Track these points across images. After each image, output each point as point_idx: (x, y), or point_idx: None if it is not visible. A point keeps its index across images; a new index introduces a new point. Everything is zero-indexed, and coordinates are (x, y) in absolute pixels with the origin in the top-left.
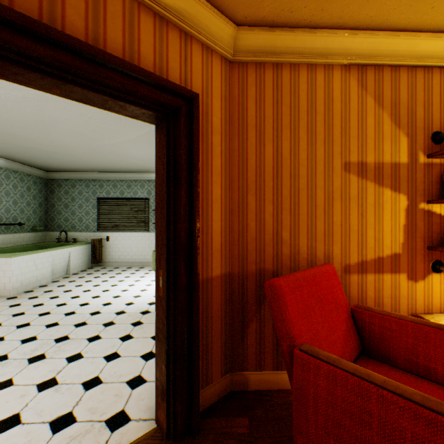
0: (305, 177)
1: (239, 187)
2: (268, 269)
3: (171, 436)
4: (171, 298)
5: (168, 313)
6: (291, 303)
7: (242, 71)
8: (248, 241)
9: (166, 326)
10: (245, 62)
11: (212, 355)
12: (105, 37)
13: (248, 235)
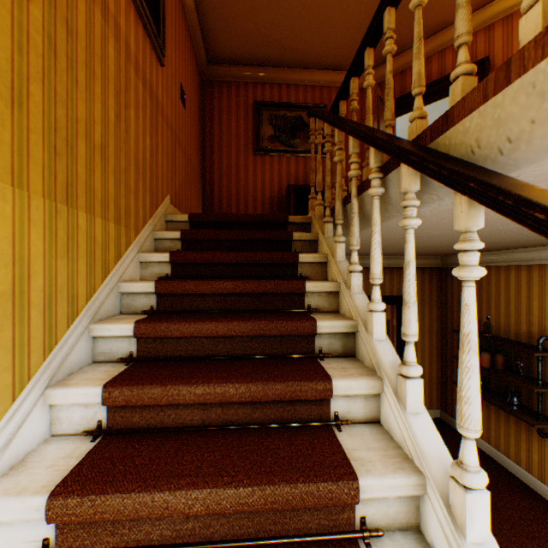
0: None
1: None
2: None
3: None
4: None
5: None
6: None
7: None
8: None
9: None
10: None
11: None
12: (444, 71)
13: None
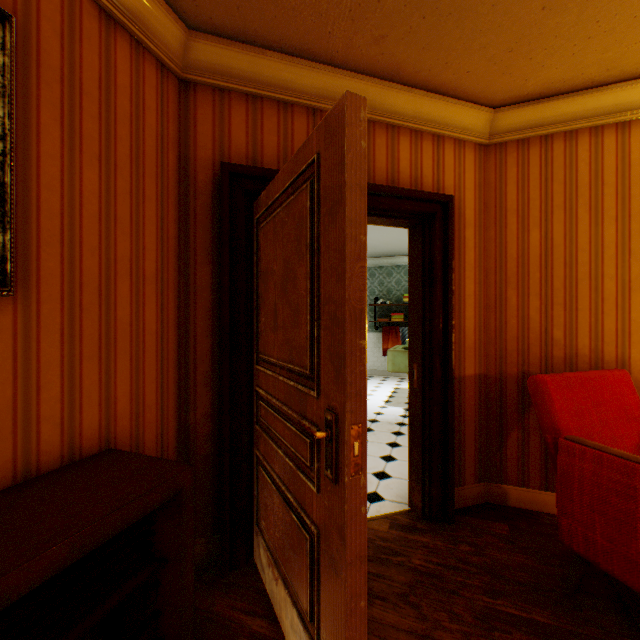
0: (586, 264)
1: (495, 281)
2: (533, 373)
3: (426, 517)
4: (426, 389)
5: (422, 403)
6: (556, 399)
7: (499, 153)
8: (506, 340)
9: (421, 414)
10: (502, 142)
11: (464, 457)
12: (373, 168)
13: (506, 334)
